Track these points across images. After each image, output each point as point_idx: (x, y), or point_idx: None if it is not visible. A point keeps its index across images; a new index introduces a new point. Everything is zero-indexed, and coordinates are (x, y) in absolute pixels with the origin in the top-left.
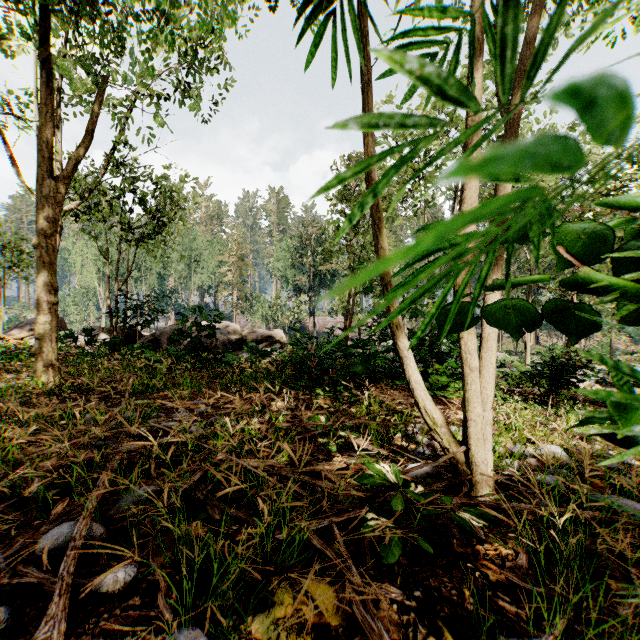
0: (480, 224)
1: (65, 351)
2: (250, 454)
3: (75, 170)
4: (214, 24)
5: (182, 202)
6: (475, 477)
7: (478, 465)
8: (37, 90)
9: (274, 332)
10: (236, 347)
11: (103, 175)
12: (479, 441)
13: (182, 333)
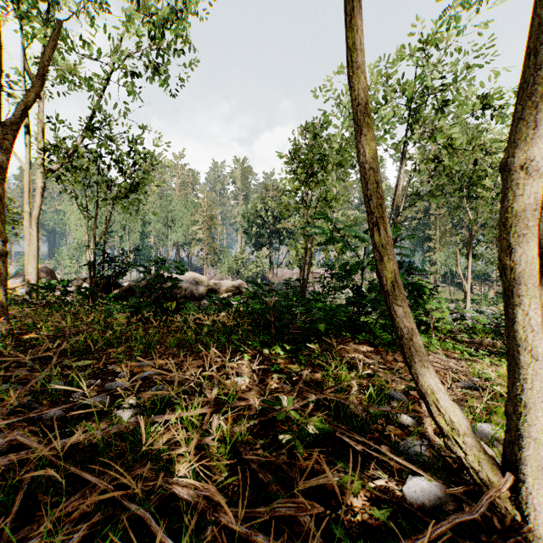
0: (423, 185)
1: (49, 300)
2: (184, 459)
3: (25, 116)
4: (182, 2)
5: (153, 164)
6: (534, 530)
7: (538, 509)
8: (23, 64)
9: (237, 282)
10: (203, 296)
11: (82, 140)
12: (540, 471)
13: (155, 283)
